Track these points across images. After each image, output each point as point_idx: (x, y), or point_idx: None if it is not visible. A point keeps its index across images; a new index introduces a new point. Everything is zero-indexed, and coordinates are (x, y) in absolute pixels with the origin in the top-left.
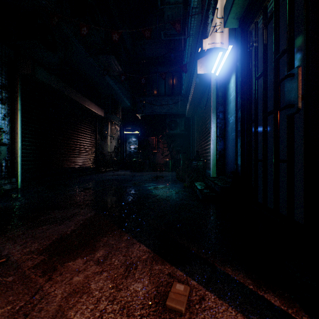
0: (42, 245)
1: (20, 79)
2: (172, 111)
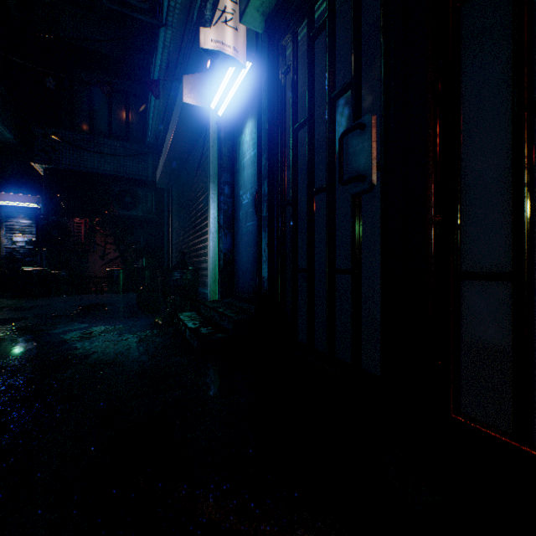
0: None
1: None
2: (126, 171)
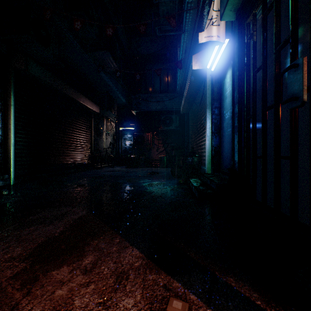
0: (25, 250)
1: (13, 75)
2: (167, 108)
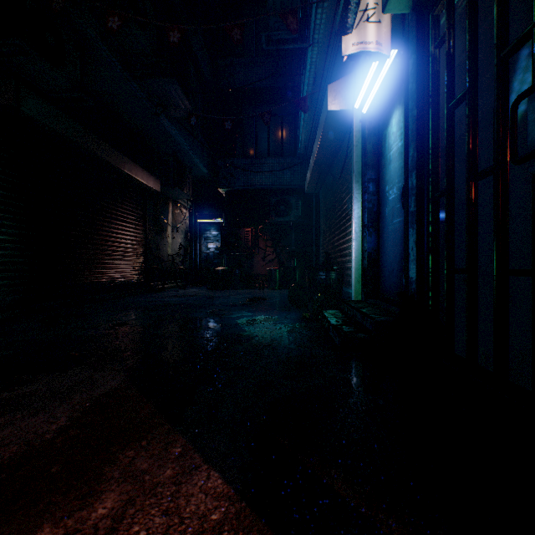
0: None
1: None
2: (280, 183)
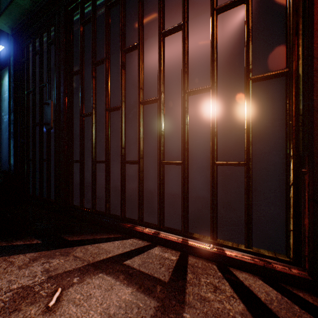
0: None
1: None
2: None
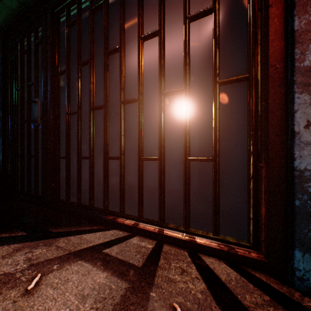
0: None
1: None
2: None
